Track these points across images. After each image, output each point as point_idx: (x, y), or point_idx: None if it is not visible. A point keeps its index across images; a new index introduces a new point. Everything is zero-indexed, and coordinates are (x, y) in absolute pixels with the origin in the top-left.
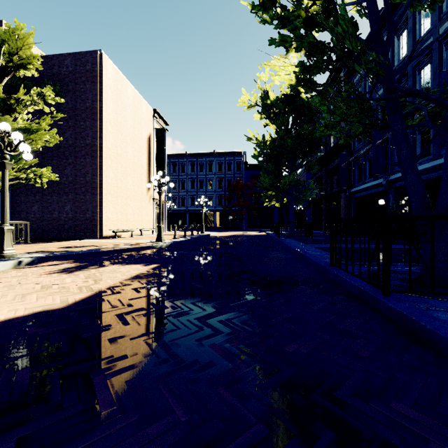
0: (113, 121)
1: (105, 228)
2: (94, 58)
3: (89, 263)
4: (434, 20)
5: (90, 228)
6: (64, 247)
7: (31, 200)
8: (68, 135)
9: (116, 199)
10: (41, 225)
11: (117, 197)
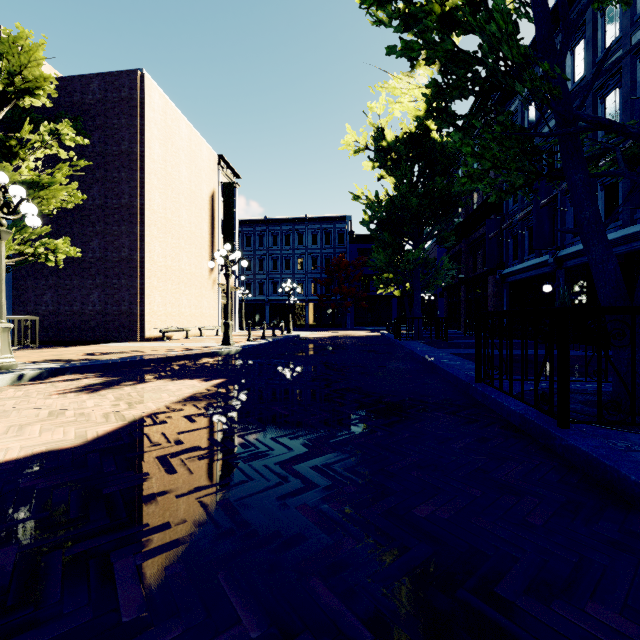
0: (160, 172)
1: (148, 326)
2: (132, 81)
3: (123, 377)
4: (624, 25)
5: (127, 326)
6: (88, 354)
7: (41, 286)
8: (95, 192)
9: (164, 284)
10: (56, 322)
11: (167, 281)
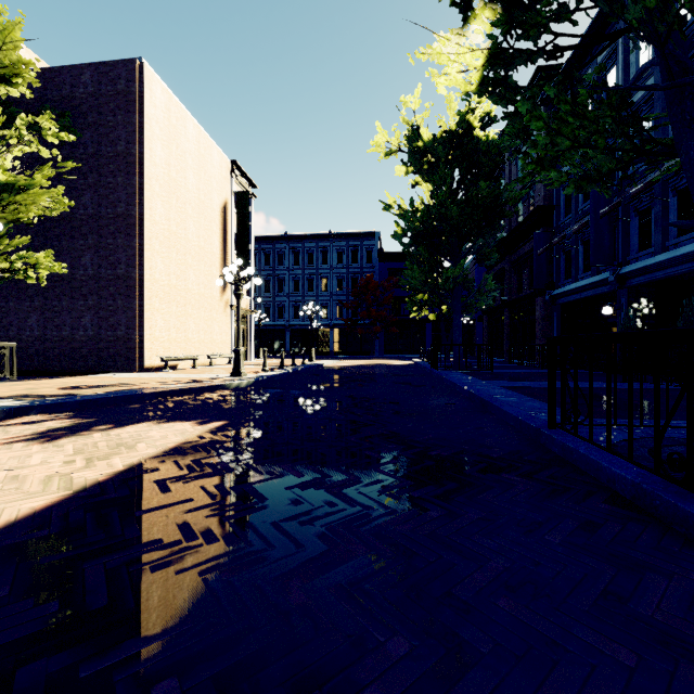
0: (163, 177)
1: (148, 354)
2: (129, 71)
3: (99, 419)
4: None
5: (124, 354)
6: (70, 387)
7: (25, 308)
8: (86, 199)
9: (168, 305)
10: (43, 349)
11: (170, 302)
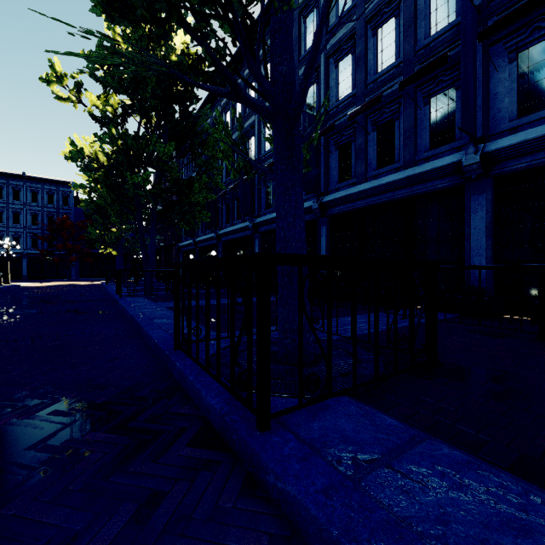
0: None
1: None
2: None
3: None
4: None
5: None
6: None
7: None
8: None
9: None
10: None
11: None
